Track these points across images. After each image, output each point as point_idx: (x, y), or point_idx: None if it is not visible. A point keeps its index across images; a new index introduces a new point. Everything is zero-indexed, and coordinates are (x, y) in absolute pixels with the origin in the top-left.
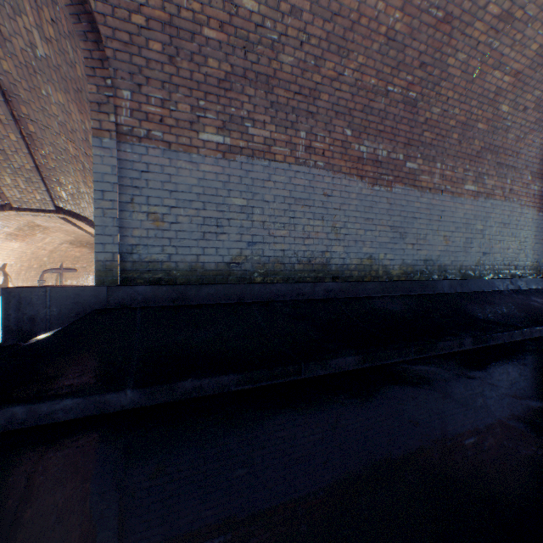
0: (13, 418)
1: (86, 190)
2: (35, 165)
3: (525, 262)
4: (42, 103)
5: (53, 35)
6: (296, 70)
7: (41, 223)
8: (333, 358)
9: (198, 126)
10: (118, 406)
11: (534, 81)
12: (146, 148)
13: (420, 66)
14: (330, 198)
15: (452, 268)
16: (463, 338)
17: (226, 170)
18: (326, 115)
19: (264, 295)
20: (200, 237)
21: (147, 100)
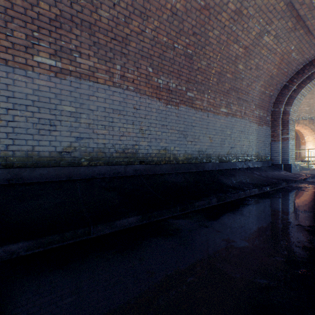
0: None
1: None
2: None
3: (252, 152)
4: None
5: None
6: (112, 23)
7: None
8: (118, 219)
9: (33, 51)
10: None
11: (255, 54)
12: None
13: (193, 34)
14: (138, 110)
15: (214, 156)
16: (211, 199)
17: (58, 85)
18: (134, 57)
19: (88, 174)
20: (35, 133)
21: None
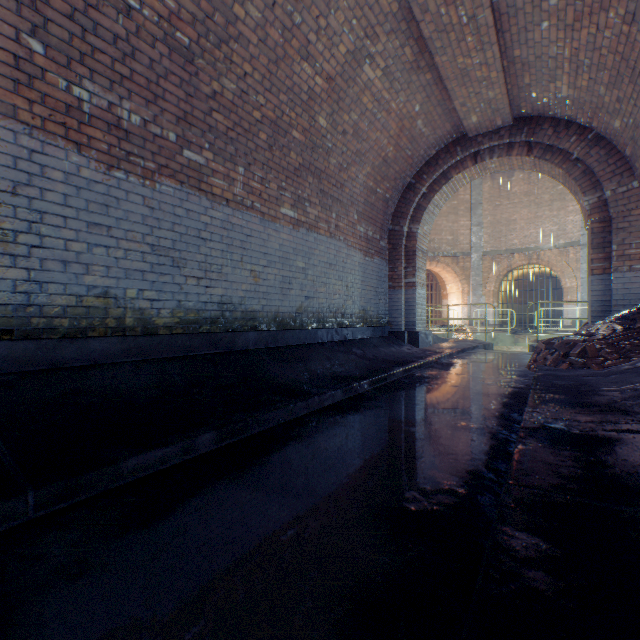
0: None
1: None
2: None
3: (353, 309)
4: None
5: None
6: None
7: None
8: None
9: None
10: None
11: (350, 100)
12: None
13: None
14: None
15: (265, 315)
16: (196, 437)
17: None
18: None
19: None
20: None
21: None
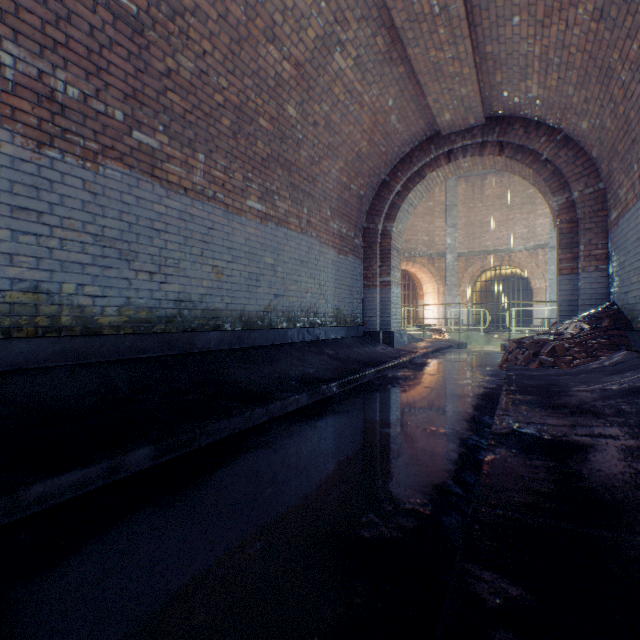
0: None
1: None
2: None
3: (326, 309)
4: None
5: None
6: None
7: None
8: None
9: None
10: None
11: (321, 90)
12: None
13: None
14: None
15: (229, 314)
16: (126, 453)
17: None
18: None
19: None
20: None
21: None
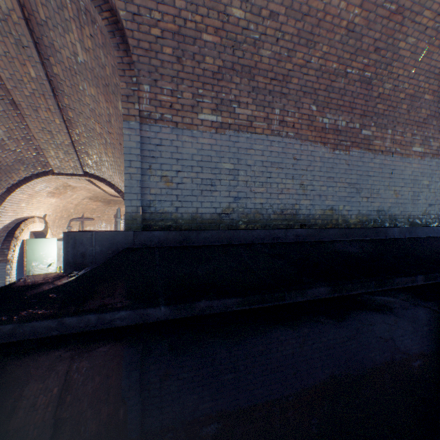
0: (88, 323)
1: (107, 159)
2: (71, 141)
3: None
4: (79, 96)
5: (91, 46)
6: (272, 61)
7: (72, 184)
8: (309, 288)
9: (198, 109)
10: (155, 318)
11: None
12: (160, 127)
13: (375, 51)
14: (299, 161)
15: (401, 217)
16: (416, 276)
17: (218, 141)
18: (295, 95)
19: (247, 239)
20: (199, 194)
21: (161, 91)
